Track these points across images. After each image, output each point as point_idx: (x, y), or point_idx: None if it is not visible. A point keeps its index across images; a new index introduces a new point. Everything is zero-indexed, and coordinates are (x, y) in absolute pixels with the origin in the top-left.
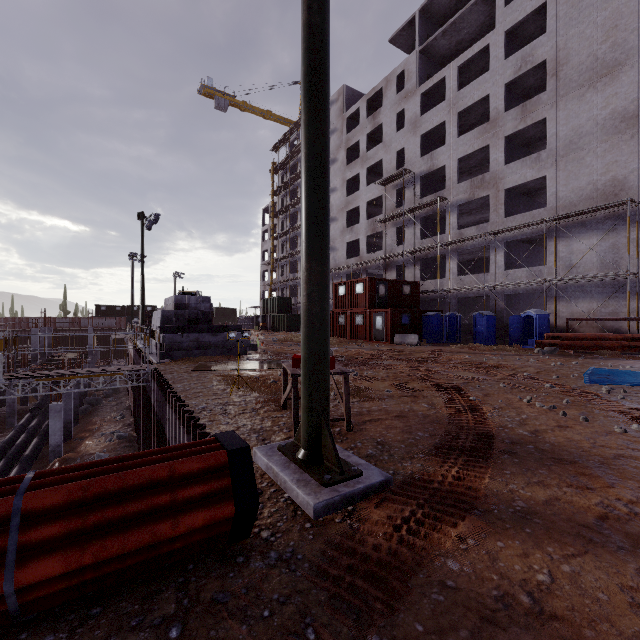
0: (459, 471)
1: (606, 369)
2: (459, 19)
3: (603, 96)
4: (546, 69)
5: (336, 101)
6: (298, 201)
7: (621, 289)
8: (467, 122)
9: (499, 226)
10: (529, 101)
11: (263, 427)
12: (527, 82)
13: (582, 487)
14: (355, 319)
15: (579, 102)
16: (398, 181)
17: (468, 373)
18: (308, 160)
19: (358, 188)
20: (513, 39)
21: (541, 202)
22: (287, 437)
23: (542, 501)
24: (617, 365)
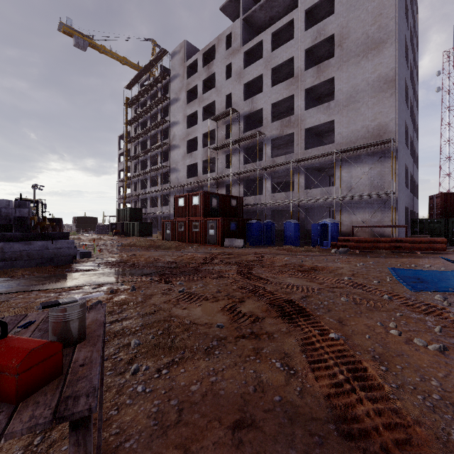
0: None
1: (402, 269)
2: None
3: (372, 64)
4: (332, 43)
5: (179, 52)
6: (148, 130)
7: (384, 204)
8: (277, 78)
9: (301, 156)
10: (322, 63)
11: None
12: (319, 52)
13: None
14: (192, 226)
15: (356, 67)
16: (227, 118)
17: (296, 279)
18: None
19: (196, 123)
20: (310, 19)
21: (326, 143)
22: None
23: None
24: (401, 263)
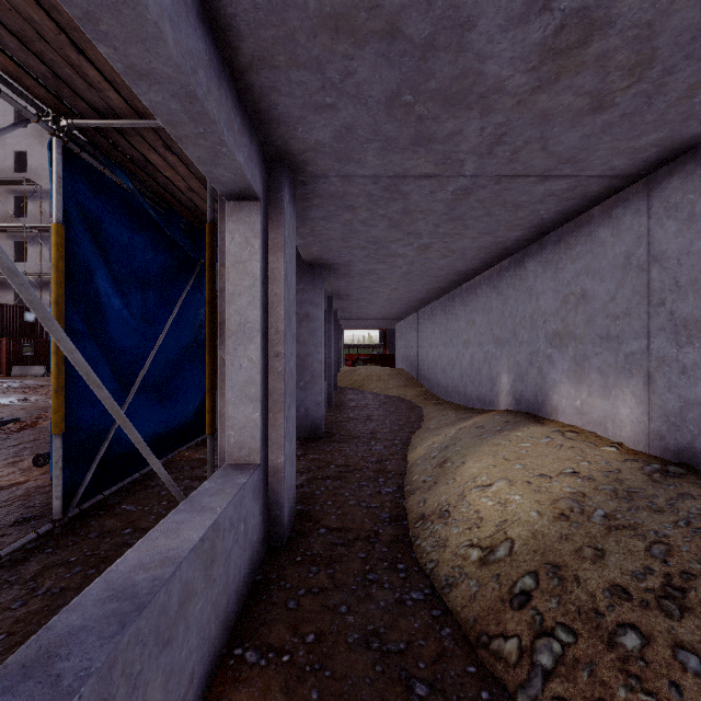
0: None
1: None
2: None
3: None
4: None
5: None
6: None
7: None
8: None
9: None
10: None
11: None
12: None
13: None
14: None
15: None
16: (17, 187)
17: None
18: None
19: None
20: None
21: None
22: None
23: None
24: None
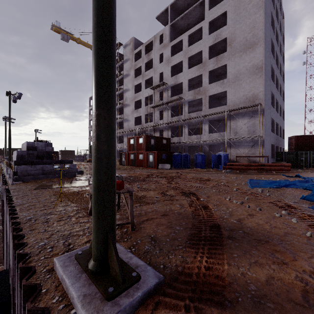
0: (207, 260)
1: (255, 179)
2: (189, 13)
3: (249, 57)
4: (226, 42)
5: (129, 44)
6: None
7: (256, 143)
8: (192, 63)
9: (206, 113)
10: (219, 55)
11: (71, 232)
12: (218, 47)
13: (280, 263)
14: (139, 156)
15: (240, 58)
16: (160, 88)
17: (196, 184)
18: (97, 26)
19: (140, 90)
20: (212, 26)
21: (223, 103)
22: (88, 240)
23: (264, 281)
24: (258, 177)
